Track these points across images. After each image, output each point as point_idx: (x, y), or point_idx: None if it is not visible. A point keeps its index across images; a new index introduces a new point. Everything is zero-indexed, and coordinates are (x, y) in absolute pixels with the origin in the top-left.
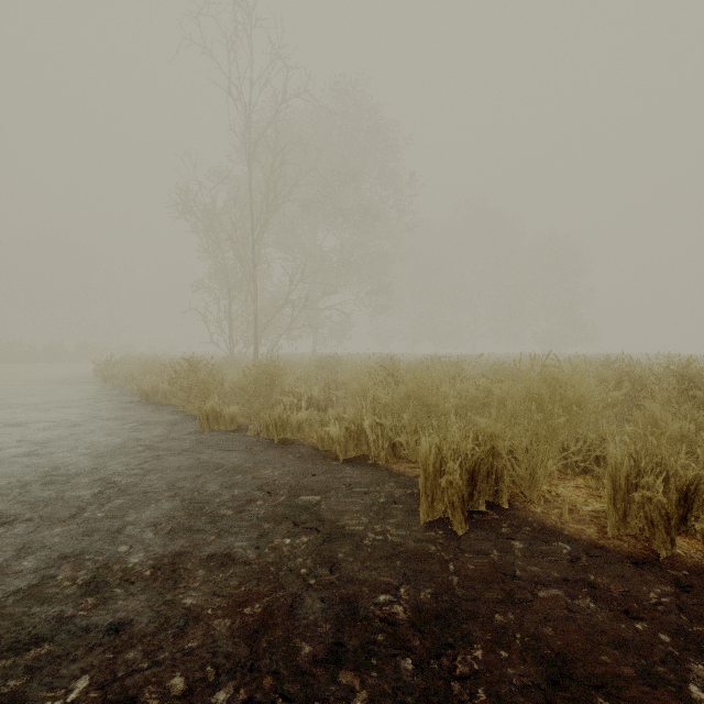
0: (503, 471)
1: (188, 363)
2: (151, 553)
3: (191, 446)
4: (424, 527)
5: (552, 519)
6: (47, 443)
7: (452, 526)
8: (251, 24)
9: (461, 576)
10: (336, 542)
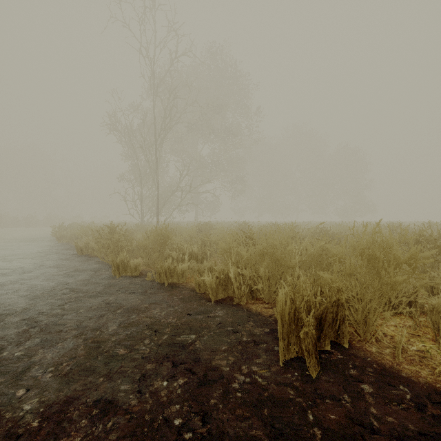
0: (345, 318)
1: (108, 228)
2: (44, 398)
3: (104, 288)
4: (282, 368)
5: (388, 360)
6: (1, 286)
7: (306, 367)
8: (154, 8)
9: (324, 430)
10: (208, 386)
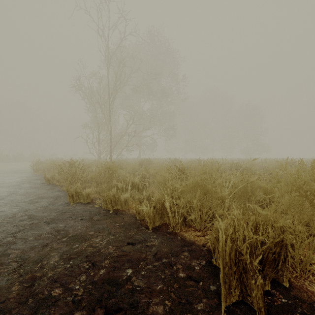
0: (287, 258)
1: (69, 163)
2: None
3: (58, 215)
4: None
5: None
6: None
7: None
8: None
9: None
10: None
